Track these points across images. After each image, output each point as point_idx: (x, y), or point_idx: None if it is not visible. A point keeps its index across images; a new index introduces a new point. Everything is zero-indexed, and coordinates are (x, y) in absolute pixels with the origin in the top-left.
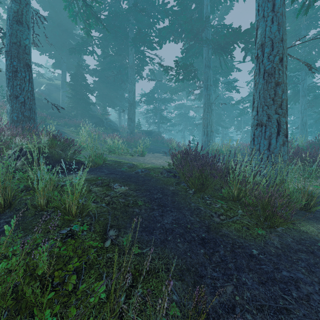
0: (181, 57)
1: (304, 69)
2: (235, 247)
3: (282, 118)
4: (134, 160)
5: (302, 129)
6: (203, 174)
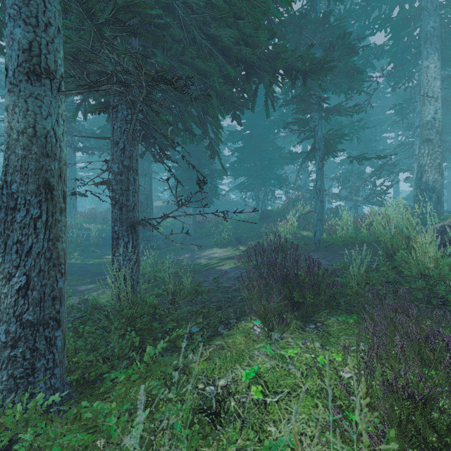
0: (1, 114)
1: None
2: None
3: (75, 203)
4: None
5: None
6: None
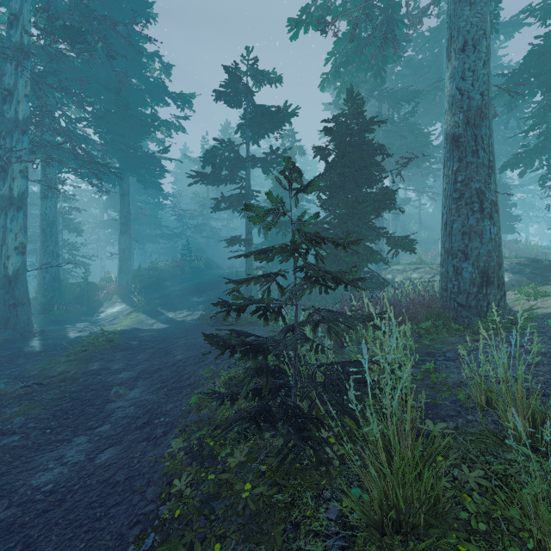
0: None
1: None
2: None
3: None
4: None
5: None
6: None
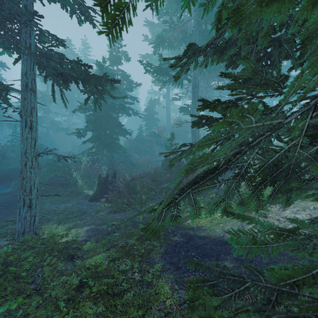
0: None
1: None
2: None
3: None
4: None
5: None
6: None
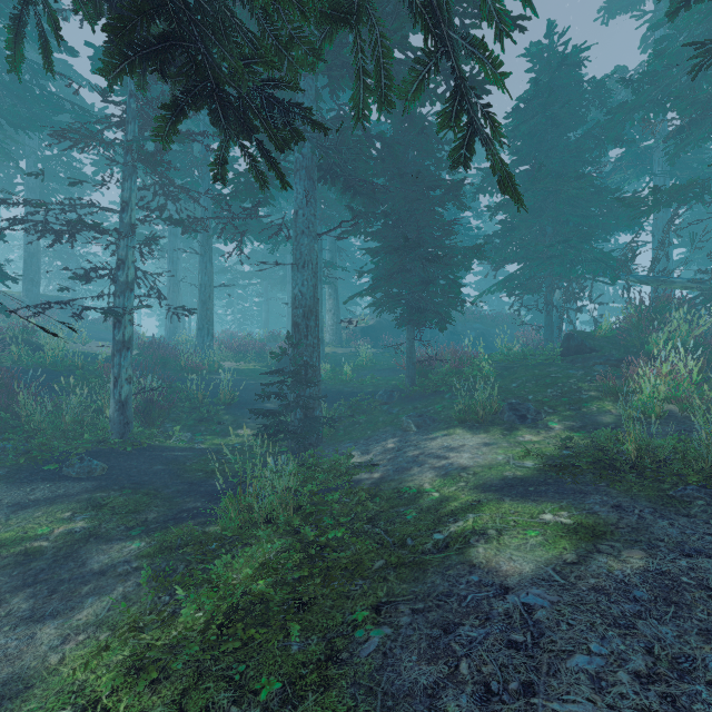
0: None
1: (288, 254)
2: (177, 378)
3: (211, 327)
4: (81, 350)
5: (288, 318)
6: (165, 356)
